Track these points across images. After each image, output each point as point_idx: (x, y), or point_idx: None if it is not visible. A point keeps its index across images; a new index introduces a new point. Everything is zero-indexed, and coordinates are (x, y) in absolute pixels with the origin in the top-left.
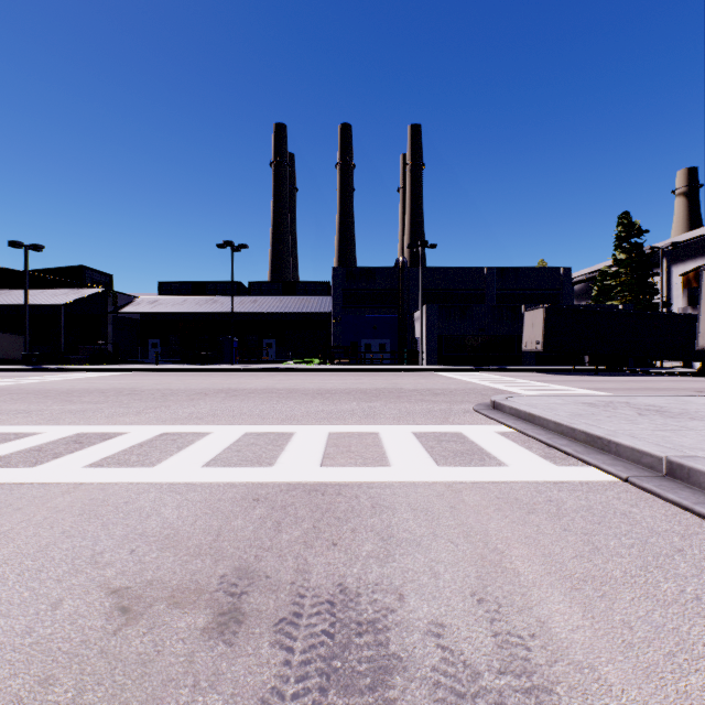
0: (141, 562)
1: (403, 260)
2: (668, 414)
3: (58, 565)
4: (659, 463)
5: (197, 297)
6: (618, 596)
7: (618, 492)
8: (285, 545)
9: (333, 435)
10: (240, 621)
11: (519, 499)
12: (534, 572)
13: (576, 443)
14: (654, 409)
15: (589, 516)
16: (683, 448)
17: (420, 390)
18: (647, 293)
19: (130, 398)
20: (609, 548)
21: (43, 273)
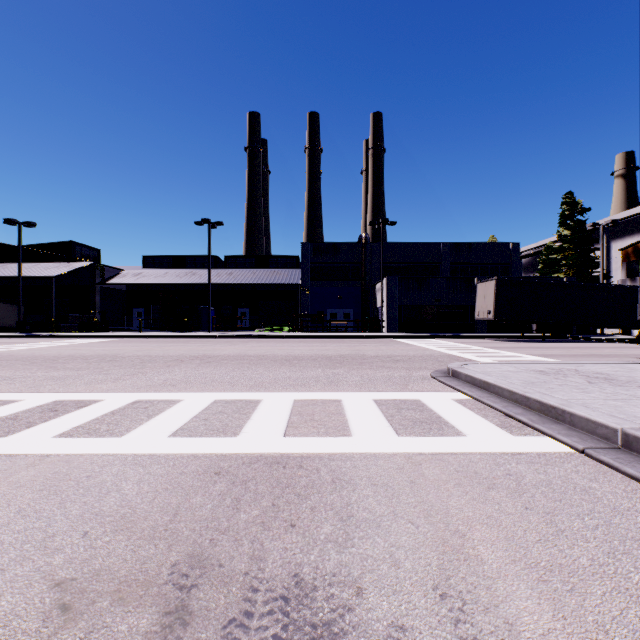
0: (92, 547)
1: (366, 236)
2: (616, 382)
3: (6, 551)
4: (614, 434)
5: (178, 270)
6: (588, 590)
7: (576, 465)
8: (242, 527)
9: (297, 403)
10: (186, 623)
11: (478, 473)
12: (498, 559)
13: (531, 411)
14: (602, 377)
15: (550, 492)
16: (637, 419)
17: (381, 357)
18: (589, 266)
19: (111, 364)
20: (573, 529)
21: (36, 248)
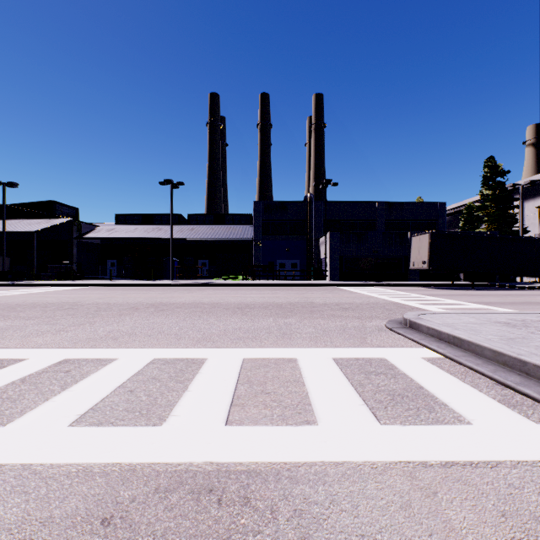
0: None
1: (311, 196)
2: None
3: None
4: None
5: (146, 226)
6: None
7: None
8: None
9: (247, 364)
10: None
11: None
12: None
13: (532, 380)
14: None
15: None
16: None
17: (329, 304)
18: (508, 222)
19: (65, 313)
20: None
21: (21, 207)
